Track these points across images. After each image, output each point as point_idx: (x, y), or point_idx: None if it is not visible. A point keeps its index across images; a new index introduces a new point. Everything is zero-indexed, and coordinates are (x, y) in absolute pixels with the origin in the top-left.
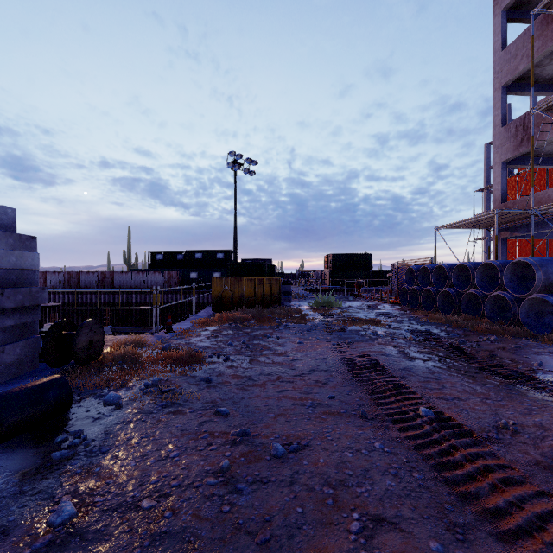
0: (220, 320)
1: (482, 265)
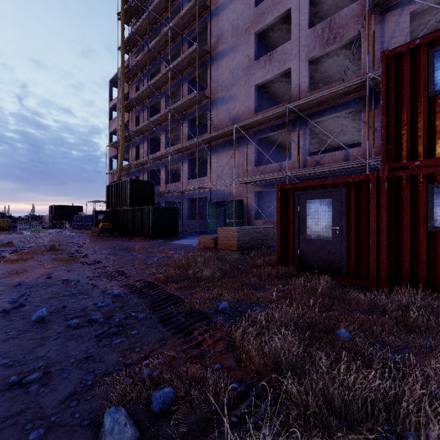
0: None
1: (86, 216)
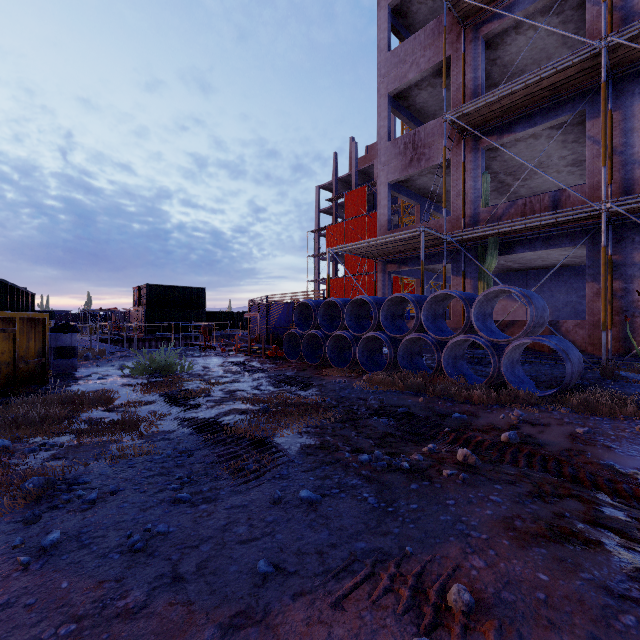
0: None
1: (432, 298)
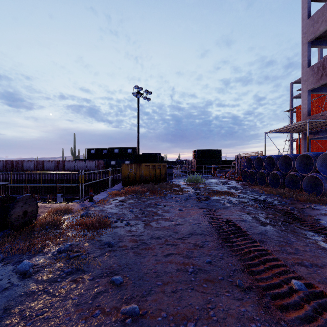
0: (126, 192)
1: (300, 156)
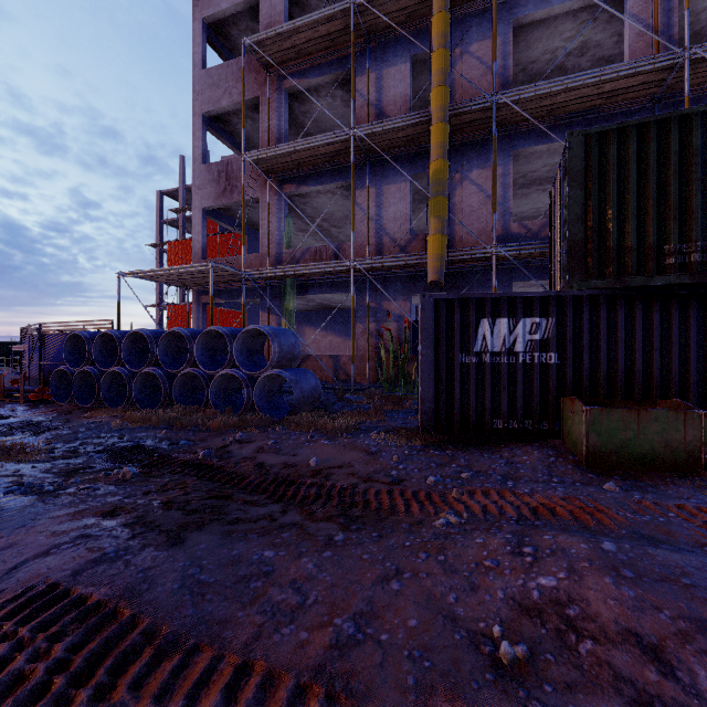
0: None
1: (205, 333)
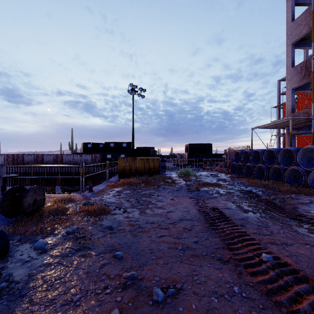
0: (123, 184)
1: (283, 150)
